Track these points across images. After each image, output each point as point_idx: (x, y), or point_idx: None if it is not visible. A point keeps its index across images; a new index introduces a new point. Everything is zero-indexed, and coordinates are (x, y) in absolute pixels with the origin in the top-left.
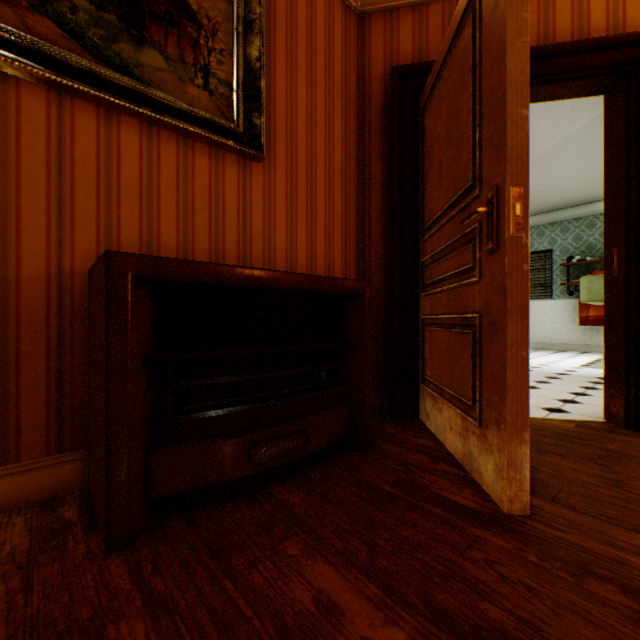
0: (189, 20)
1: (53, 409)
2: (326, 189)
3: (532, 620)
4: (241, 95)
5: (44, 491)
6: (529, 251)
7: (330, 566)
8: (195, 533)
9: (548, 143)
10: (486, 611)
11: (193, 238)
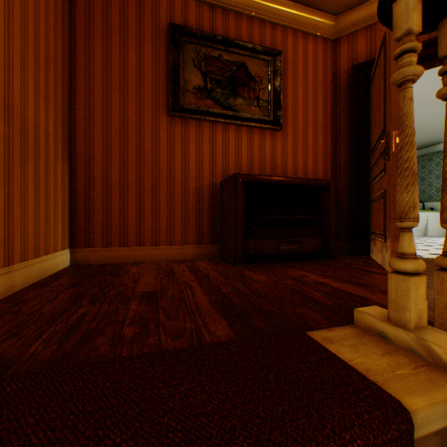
0: (251, 81)
1: (210, 229)
2: (313, 137)
3: (376, 283)
4: (272, 104)
5: (208, 255)
6: None
7: (306, 272)
8: (259, 265)
9: None
10: (359, 281)
11: (253, 168)
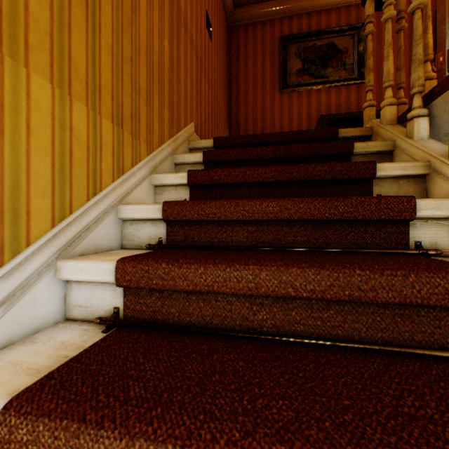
0: (338, 54)
1: None
2: None
3: None
4: (355, 65)
5: None
6: None
7: None
8: None
9: None
10: None
11: None
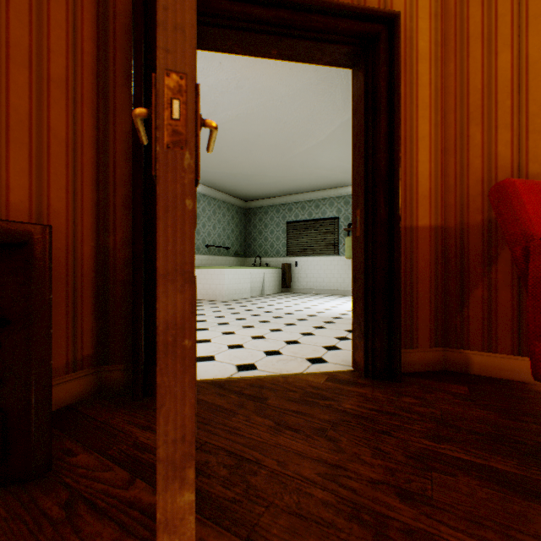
0: None
1: None
2: (33, 99)
3: None
4: None
5: None
6: (324, 217)
7: None
8: None
9: (329, 127)
10: None
11: None
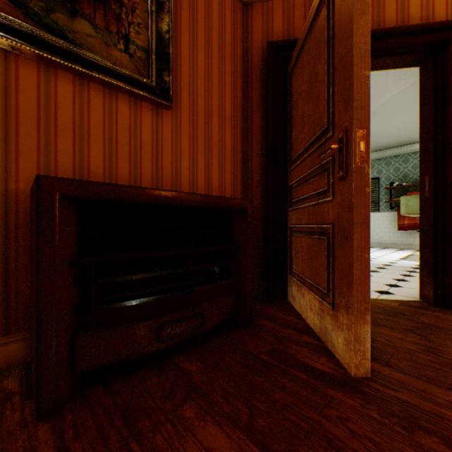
0: None
1: (0, 300)
2: (219, 131)
3: None
4: (154, 58)
5: None
6: None
7: (218, 427)
8: (112, 400)
9: (377, 102)
10: None
11: (116, 166)
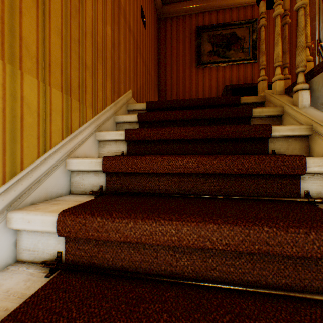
0: (238, 40)
1: None
2: None
3: None
4: (251, 49)
5: None
6: None
7: None
8: None
9: None
10: None
11: None
